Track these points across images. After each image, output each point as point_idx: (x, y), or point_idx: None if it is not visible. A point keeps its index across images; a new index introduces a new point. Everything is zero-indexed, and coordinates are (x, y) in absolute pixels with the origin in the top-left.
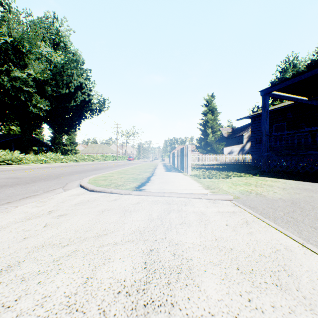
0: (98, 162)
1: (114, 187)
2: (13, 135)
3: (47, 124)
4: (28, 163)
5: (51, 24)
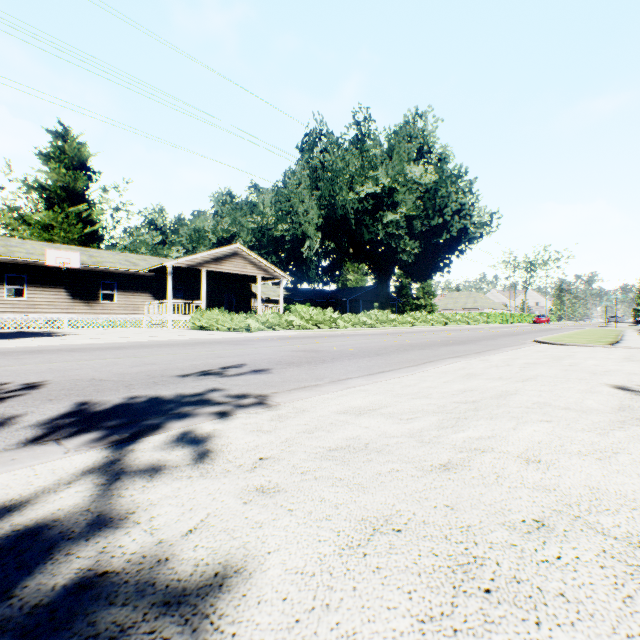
0: (481, 326)
1: (581, 343)
2: (359, 289)
3: (403, 271)
4: (396, 326)
5: (418, 132)
